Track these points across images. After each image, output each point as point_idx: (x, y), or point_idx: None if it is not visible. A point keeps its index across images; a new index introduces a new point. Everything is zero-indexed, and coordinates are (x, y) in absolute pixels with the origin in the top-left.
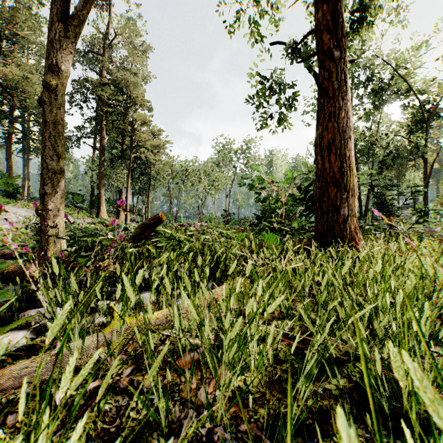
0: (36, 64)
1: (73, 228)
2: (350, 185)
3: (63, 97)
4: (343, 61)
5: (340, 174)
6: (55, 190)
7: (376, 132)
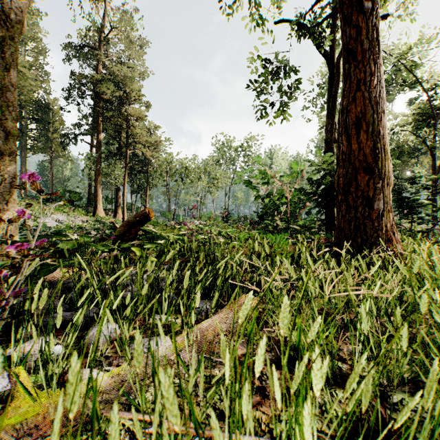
0: (33, 61)
1: (44, 227)
2: (385, 171)
3: (14, 56)
4: (375, 14)
5: (373, 156)
6: (3, 176)
7: None
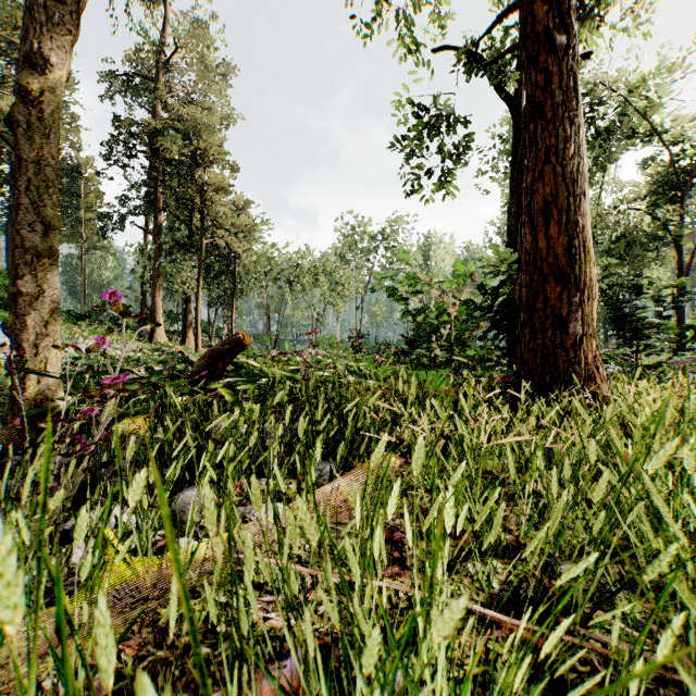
0: None
1: (88, 359)
2: (585, 279)
3: (56, 116)
4: (572, 53)
5: (567, 258)
6: (40, 287)
7: (599, 204)
